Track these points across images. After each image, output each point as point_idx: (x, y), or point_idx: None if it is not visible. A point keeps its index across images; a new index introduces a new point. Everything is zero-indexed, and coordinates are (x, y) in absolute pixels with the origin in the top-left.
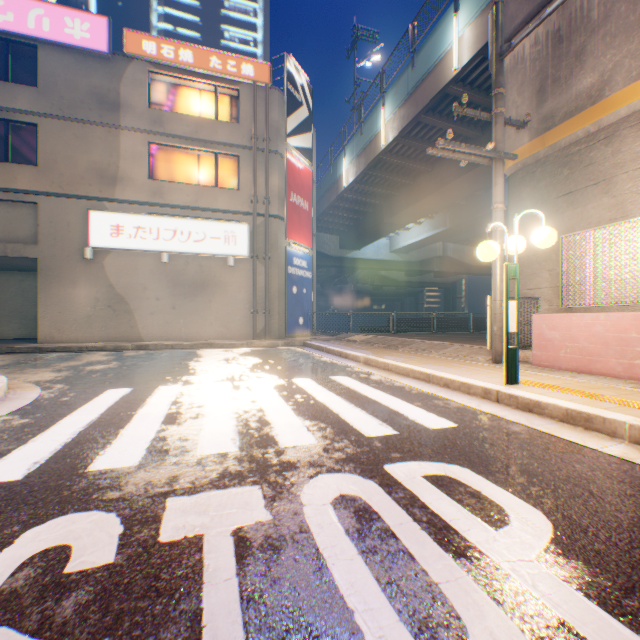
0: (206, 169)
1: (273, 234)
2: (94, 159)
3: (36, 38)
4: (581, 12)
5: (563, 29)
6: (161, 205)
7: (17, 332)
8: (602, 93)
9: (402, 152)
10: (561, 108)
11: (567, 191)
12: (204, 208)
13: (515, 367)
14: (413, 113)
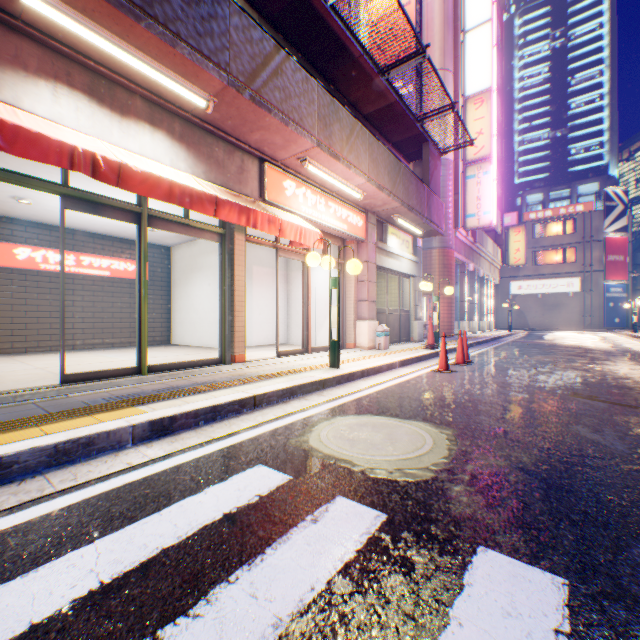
0: (556, 255)
1: (593, 279)
2: None
3: None
4: None
5: None
6: (536, 275)
7: None
8: None
9: None
10: None
11: None
12: (555, 273)
13: (634, 329)
14: None
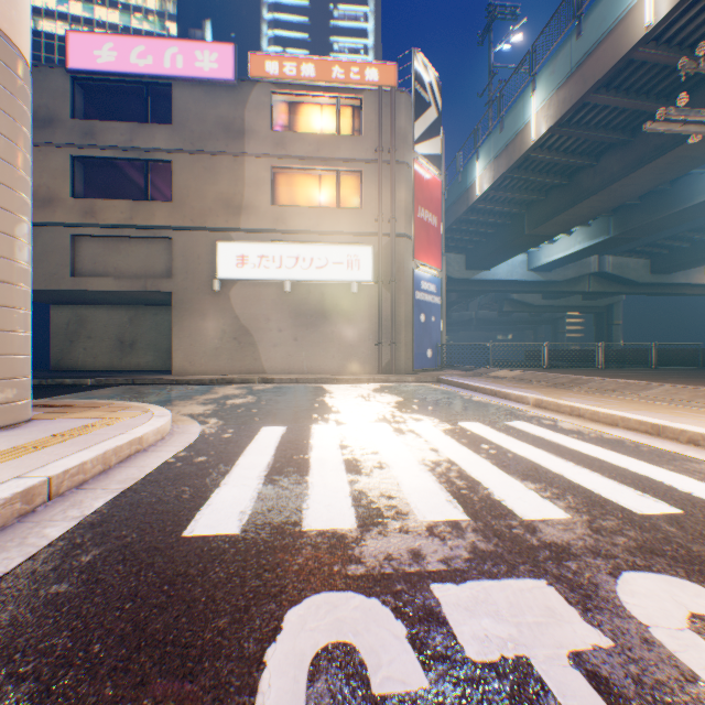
0: (327, 189)
1: (399, 255)
2: (221, 190)
3: (171, 77)
4: None
5: None
6: (283, 231)
7: (151, 364)
8: None
9: (557, 145)
10: None
11: None
12: (325, 231)
13: None
14: (578, 93)
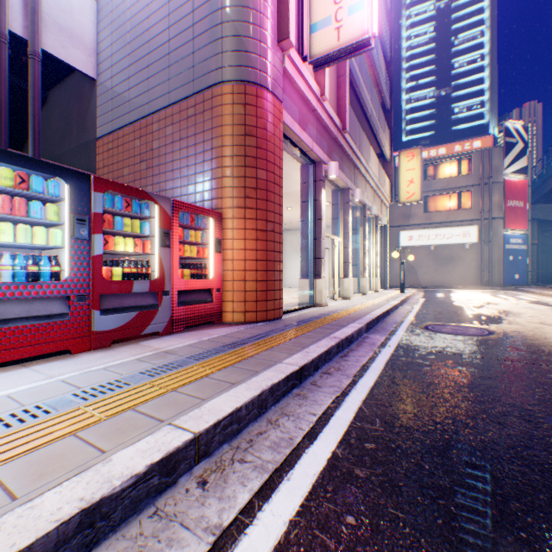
0: (451, 201)
1: (493, 228)
2: (400, 210)
3: None
4: None
5: None
6: (428, 224)
7: None
8: None
9: None
10: None
11: None
12: (450, 221)
13: None
14: None
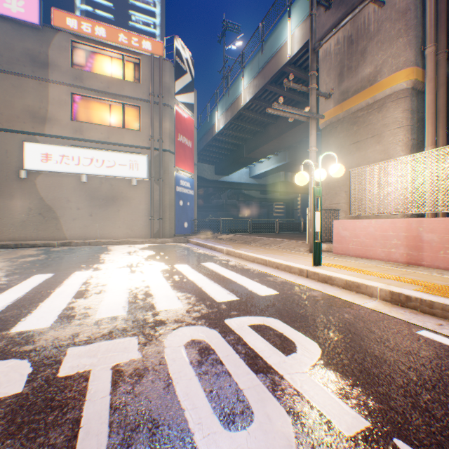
0: (116, 115)
1: (165, 163)
2: (28, 103)
3: None
4: (364, 26)
5: (353, 36)
6: (81, 140)
7: None
8: (376, 79)
9: (256, 109)
10: (352, 87)
11: (356, 140)
12: (114, 143)
13: (319, 254)
14: (262, 83)
